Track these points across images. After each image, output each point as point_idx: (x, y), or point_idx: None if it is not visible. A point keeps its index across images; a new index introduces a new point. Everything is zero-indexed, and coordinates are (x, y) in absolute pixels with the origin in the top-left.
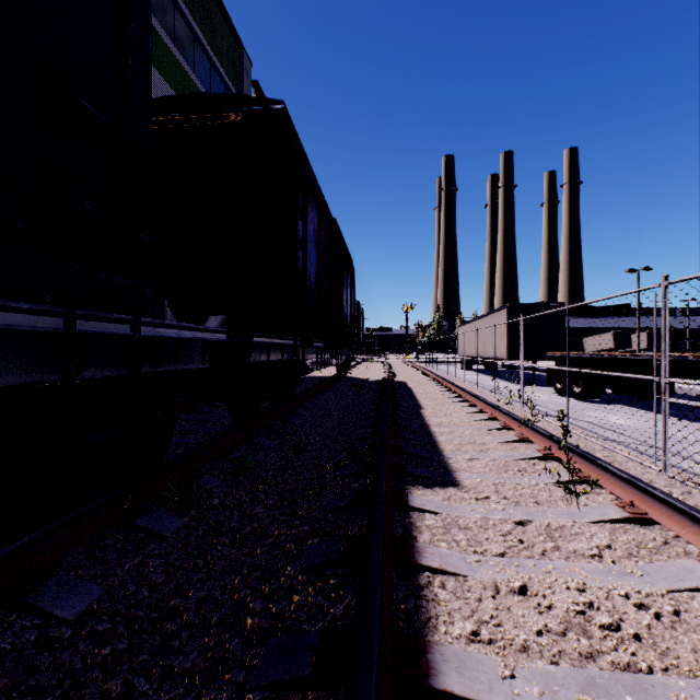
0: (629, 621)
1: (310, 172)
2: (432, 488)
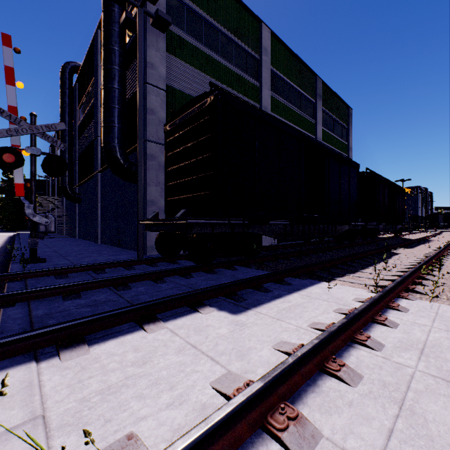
0: (417, 252)
1: (380, 178)
2: (404, 248)
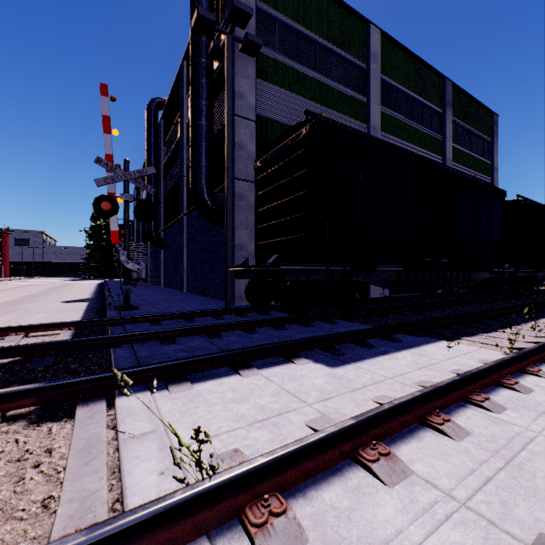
0: None
1: (540, 208)
2: None
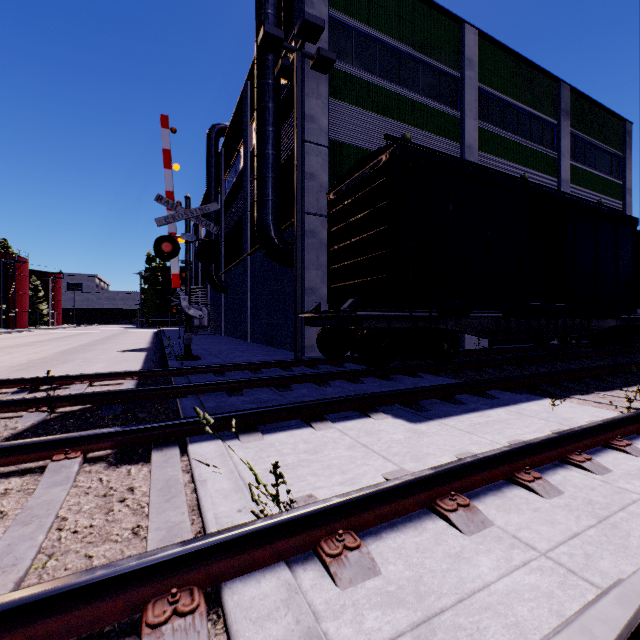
0: None
1: None
2: None
